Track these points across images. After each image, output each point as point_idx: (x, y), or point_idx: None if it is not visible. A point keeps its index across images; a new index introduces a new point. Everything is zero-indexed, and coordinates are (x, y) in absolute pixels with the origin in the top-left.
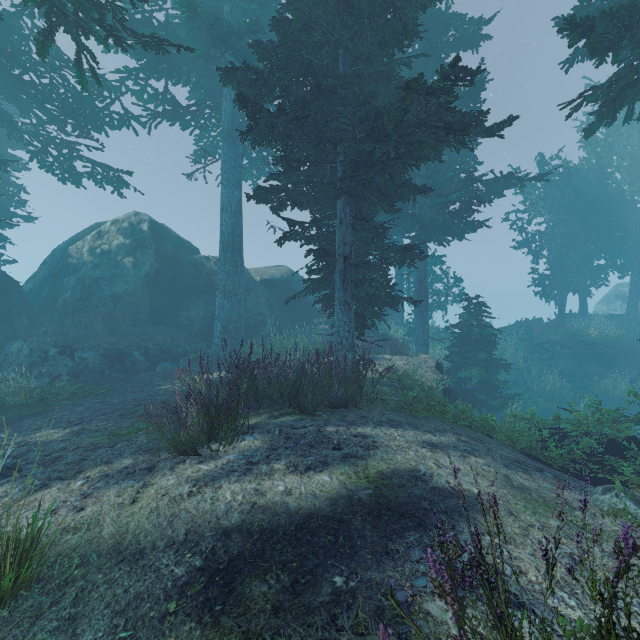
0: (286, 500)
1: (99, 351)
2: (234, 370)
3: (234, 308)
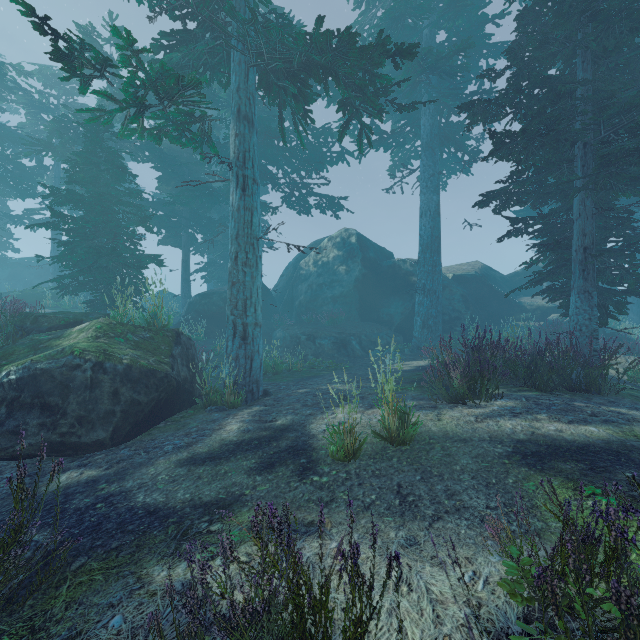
0: (560, 434)
1: (331, 339)
2: (470, 350)
3: (433, 304)
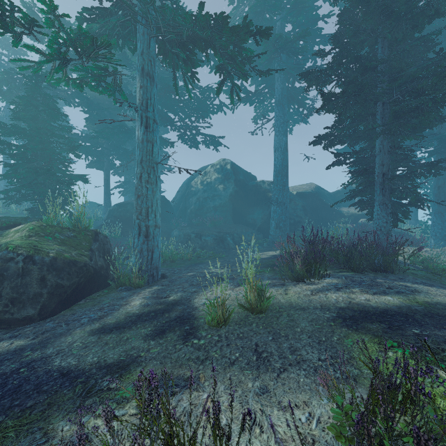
0: (368, 302)
1: (212, 236)
2: (308, 244)
3: (283, 212)
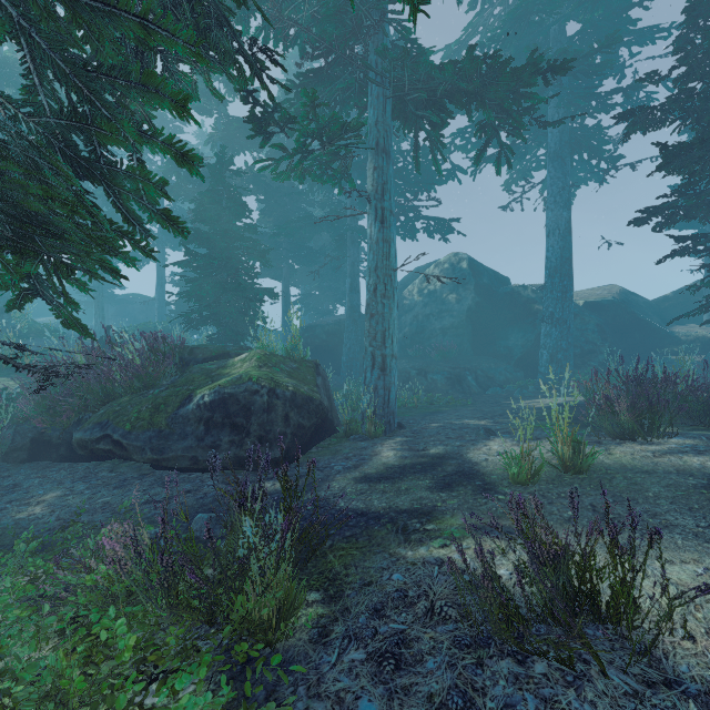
0: None
1: (444, 374)
2: (630, 385)
3: (563, 336)
